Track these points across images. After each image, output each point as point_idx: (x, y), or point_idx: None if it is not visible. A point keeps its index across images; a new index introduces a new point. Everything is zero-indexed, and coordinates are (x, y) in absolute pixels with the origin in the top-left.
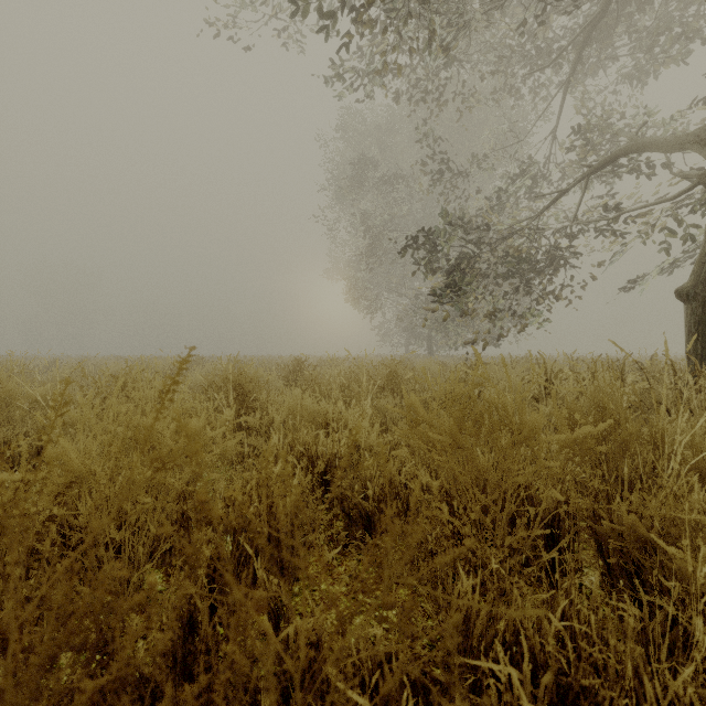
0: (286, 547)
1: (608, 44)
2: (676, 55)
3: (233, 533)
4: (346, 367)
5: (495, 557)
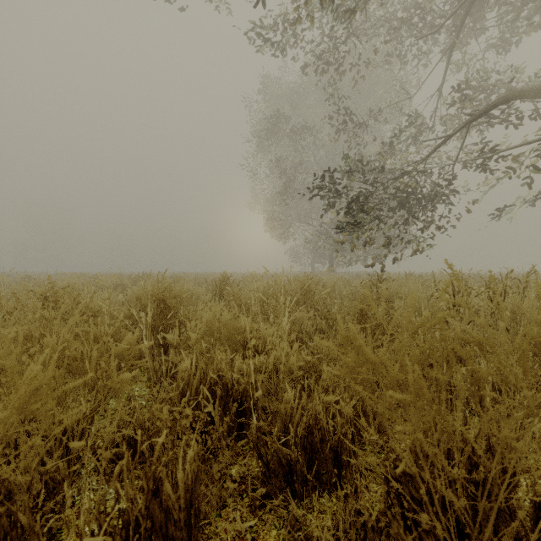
0: None
1: (480, 16)
2: (538, 24)
3: None
4: (265, 282)
5: None
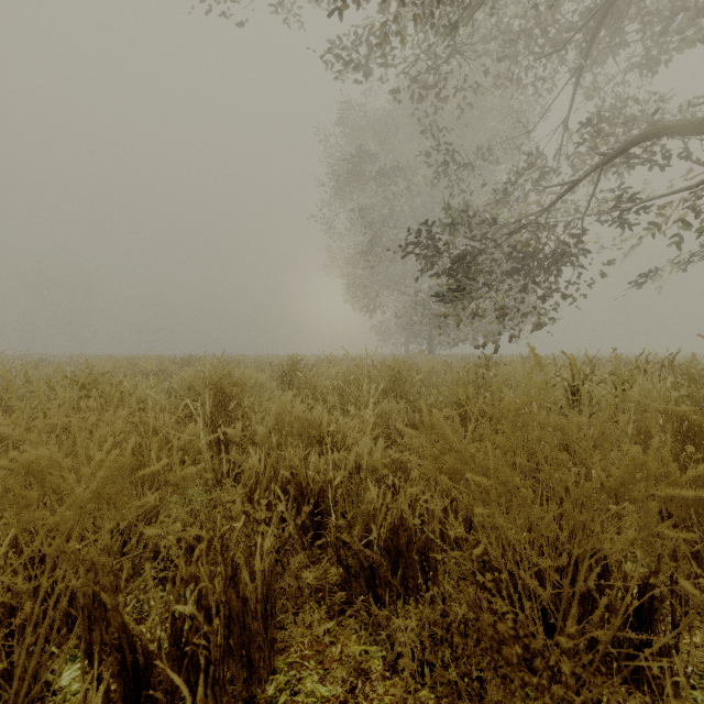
0: (255, 633)
1: (619, 29)
2: (692, 39)
3: (170, 625)
4: (345, 367)
5: (563, 656)
